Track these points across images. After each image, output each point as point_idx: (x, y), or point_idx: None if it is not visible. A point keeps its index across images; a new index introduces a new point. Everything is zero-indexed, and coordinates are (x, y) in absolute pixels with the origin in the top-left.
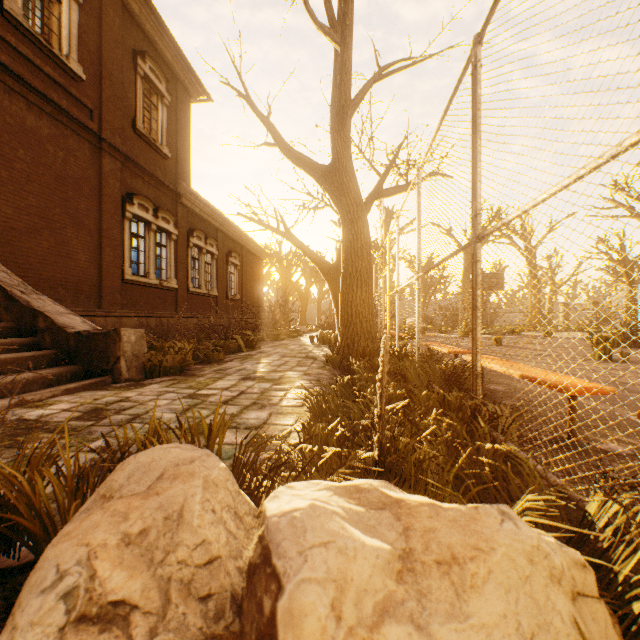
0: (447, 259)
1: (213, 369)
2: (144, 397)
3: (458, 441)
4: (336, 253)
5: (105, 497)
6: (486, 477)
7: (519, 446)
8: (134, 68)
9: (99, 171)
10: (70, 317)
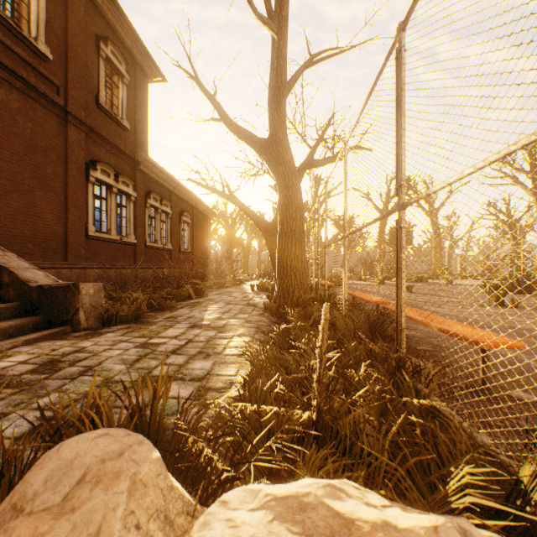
0: (372, 223)
1: (165, 316)
2: (99, 347)
3: (387, 396)
4: (273, 213)
5: (15, 508)
6: (418, 438)
7: (441, 397)
8: (97, 51)
9: (65, 140)
10: (34, 272)
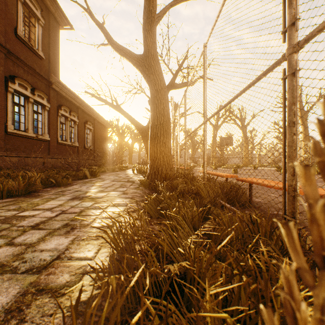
0: (239, 95)
1: (57, 191)
2: None
3: None
4: None
5: None
6: None
7: None
8: None
9: None
10: None
